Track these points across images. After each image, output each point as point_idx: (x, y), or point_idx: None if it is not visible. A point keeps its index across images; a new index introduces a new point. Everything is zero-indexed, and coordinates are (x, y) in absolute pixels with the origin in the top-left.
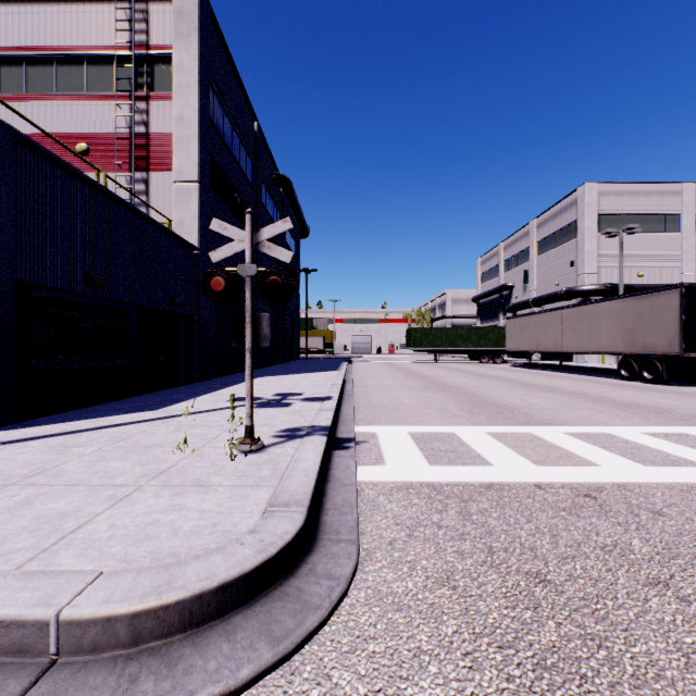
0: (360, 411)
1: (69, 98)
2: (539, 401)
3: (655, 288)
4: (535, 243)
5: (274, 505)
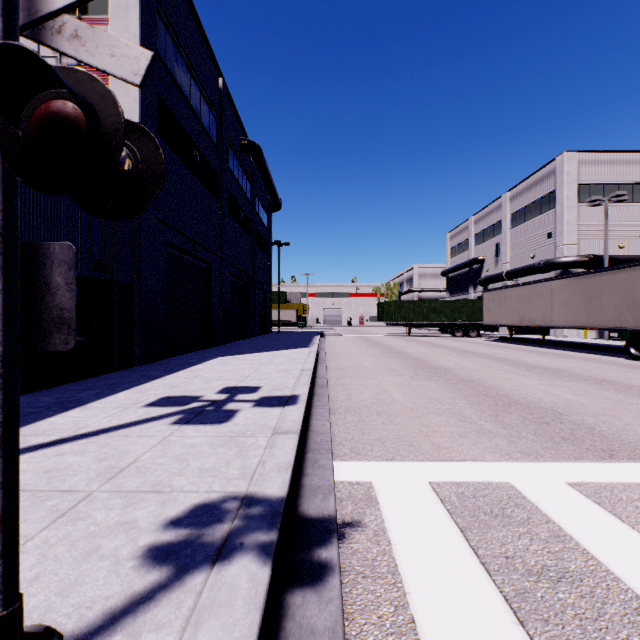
0: (339, 420)
1: None
2: (576, 397)
3: None
4: (508, 215)
5: None
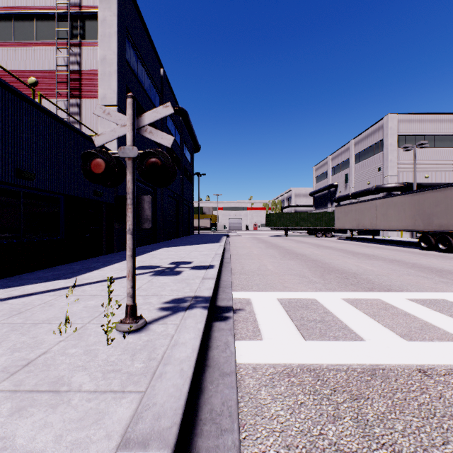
0: (236, 277)
1: (22, 44)
2: (372, 268)
3: (448, 184)
4: (353, 155)
5: (129, 442)
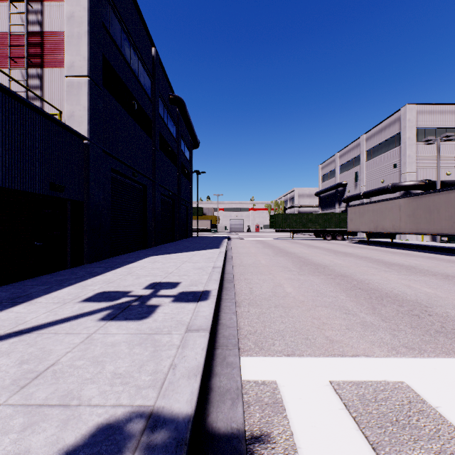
0: (243, 312)
1: None
2: (433, 291)
3: None
4: (364, 151)
5: None
